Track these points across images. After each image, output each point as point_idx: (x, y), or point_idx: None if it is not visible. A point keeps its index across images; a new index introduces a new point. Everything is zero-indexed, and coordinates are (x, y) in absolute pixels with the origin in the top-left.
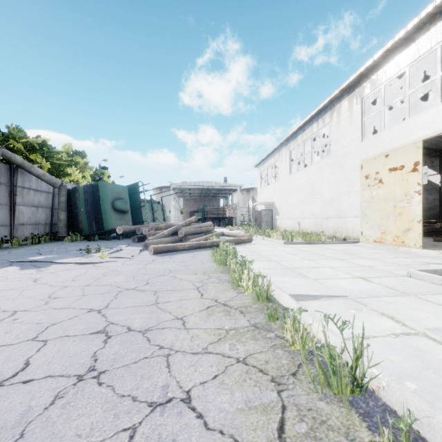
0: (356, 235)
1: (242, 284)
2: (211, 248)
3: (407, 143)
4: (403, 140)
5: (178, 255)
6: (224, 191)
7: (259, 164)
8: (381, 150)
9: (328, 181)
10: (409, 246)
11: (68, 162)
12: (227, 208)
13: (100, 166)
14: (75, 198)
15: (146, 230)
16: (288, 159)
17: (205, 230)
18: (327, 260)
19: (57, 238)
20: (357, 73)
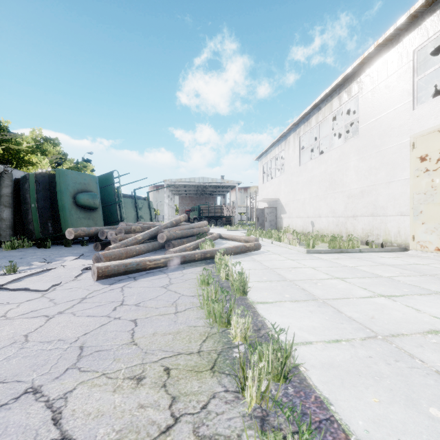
0: (402, 239)
1: None
2: (202, 261)
3: None
4: None
5: (141, 282)
6: (221, 188)
7: (260, 157)
8: None
9: (356, 170)
10: None
11: (32, 149)
12: (225, 206)
13: (82, 158)
14: (24, 190)
15: (112, 233)
16: (297, 146)
17: (197, 232)
18: (425, 299)
19: None
20: (408, 13)
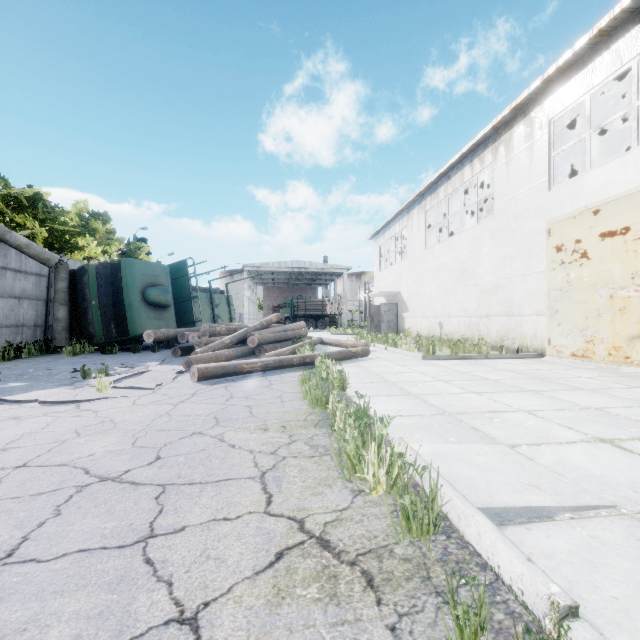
0: (538, 344)
1: (362, 469)
2: (301, 367)
3: (635, 190)
4: (628, 184)
5: (241, 383)
6: (323, 276)
7: (376, 234)
8: (585, 203)
9: (490, 258)
10: (639, 364)
11: (78, 229)
12: (328, 301)
13: (135, 236)
14: (82, 284)
15: (194, 336)
16: (422, 224)
17: (293, 335)
18: (511, 394)
19: (52, 349)
20: (542, 77)
